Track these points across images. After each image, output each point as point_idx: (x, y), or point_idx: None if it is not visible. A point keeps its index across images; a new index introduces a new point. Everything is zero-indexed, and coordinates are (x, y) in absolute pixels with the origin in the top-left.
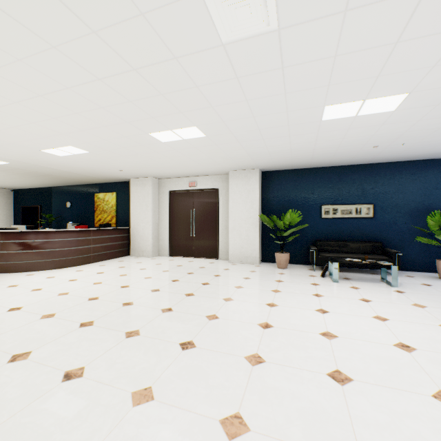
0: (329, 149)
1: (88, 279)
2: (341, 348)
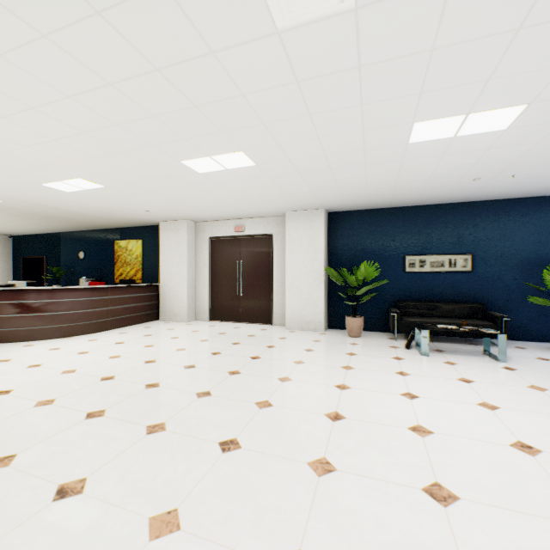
0: (416, 182)
1: (103, 351)
2: (439, 449)
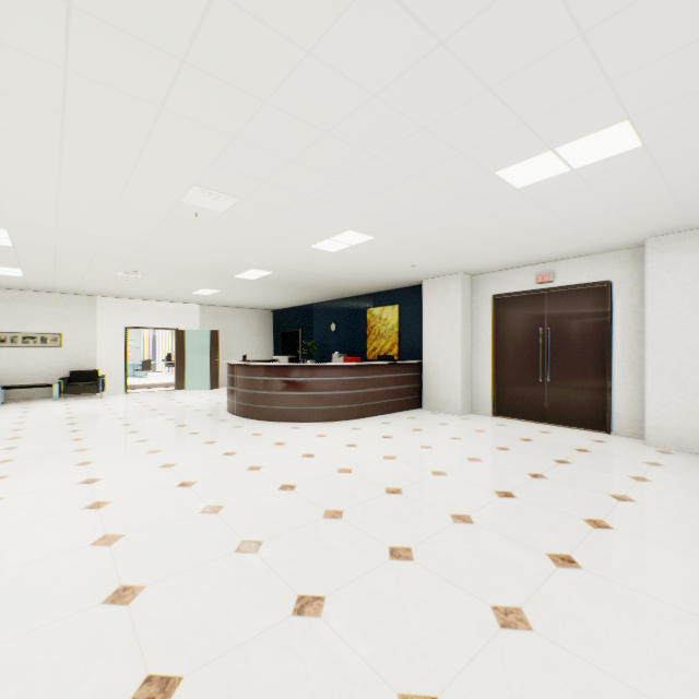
0: None
1: (372, 447)
2: None
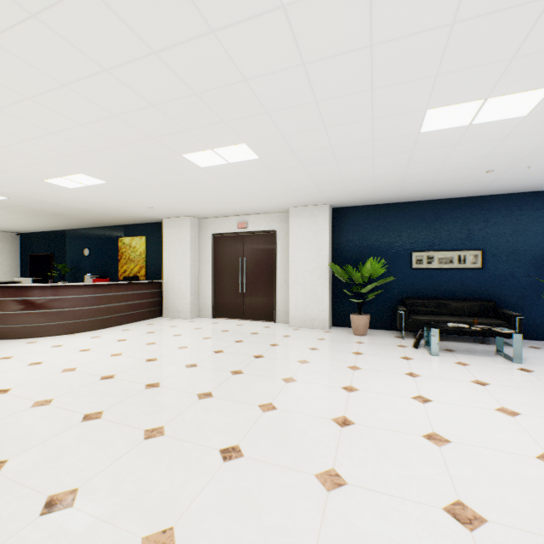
0: (425, 175)
1: (105, 349)
2: (458, 461)
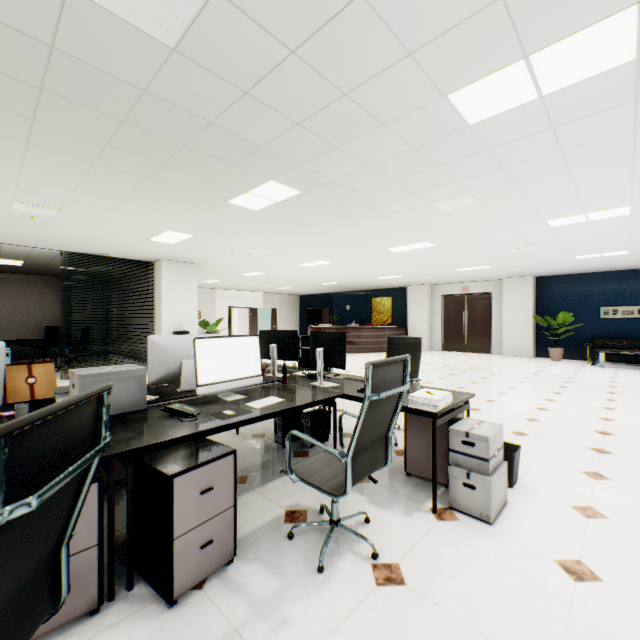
0: (596, 265)
1: None
2: (575, 379)
